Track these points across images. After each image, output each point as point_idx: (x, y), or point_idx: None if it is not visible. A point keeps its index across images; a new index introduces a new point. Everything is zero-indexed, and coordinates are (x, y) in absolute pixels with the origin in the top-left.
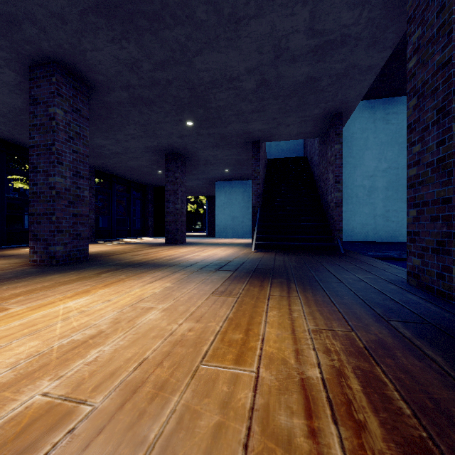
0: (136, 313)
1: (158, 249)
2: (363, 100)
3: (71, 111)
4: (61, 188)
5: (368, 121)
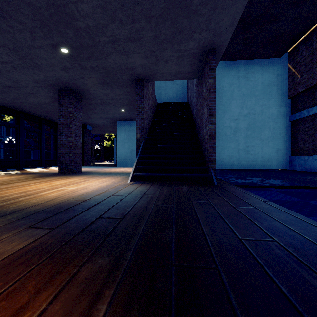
0: None
1: (34, 182)
2: (230, 62)
3: None
4: None
5: (234, 78)
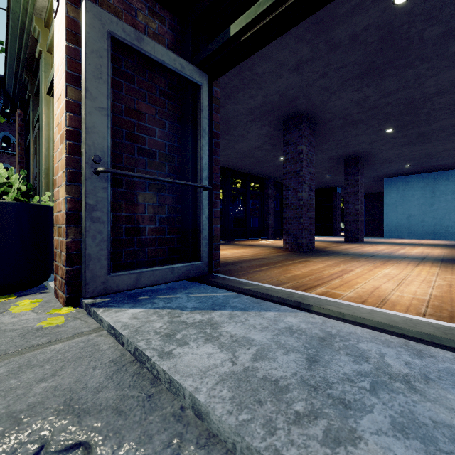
0: (453, 279)
1: (353, 246)
2: None
3: (308, 145)
4: (304, 200)
5: None
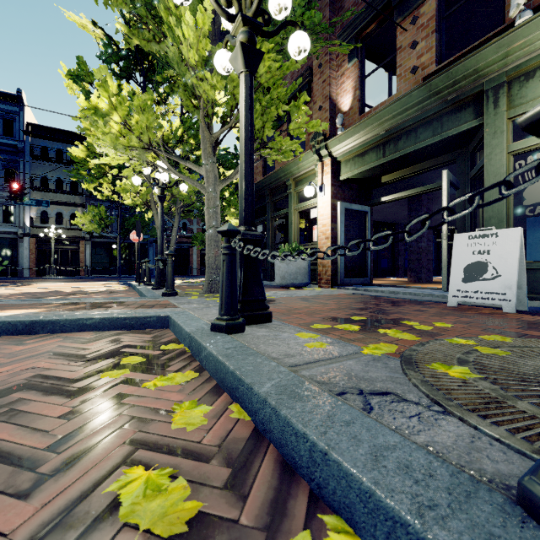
0: None
1: None
2: None
3: (426, 210)
4: (423, 248)
5: None
